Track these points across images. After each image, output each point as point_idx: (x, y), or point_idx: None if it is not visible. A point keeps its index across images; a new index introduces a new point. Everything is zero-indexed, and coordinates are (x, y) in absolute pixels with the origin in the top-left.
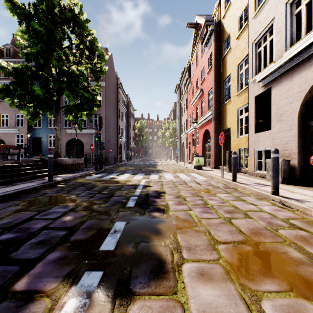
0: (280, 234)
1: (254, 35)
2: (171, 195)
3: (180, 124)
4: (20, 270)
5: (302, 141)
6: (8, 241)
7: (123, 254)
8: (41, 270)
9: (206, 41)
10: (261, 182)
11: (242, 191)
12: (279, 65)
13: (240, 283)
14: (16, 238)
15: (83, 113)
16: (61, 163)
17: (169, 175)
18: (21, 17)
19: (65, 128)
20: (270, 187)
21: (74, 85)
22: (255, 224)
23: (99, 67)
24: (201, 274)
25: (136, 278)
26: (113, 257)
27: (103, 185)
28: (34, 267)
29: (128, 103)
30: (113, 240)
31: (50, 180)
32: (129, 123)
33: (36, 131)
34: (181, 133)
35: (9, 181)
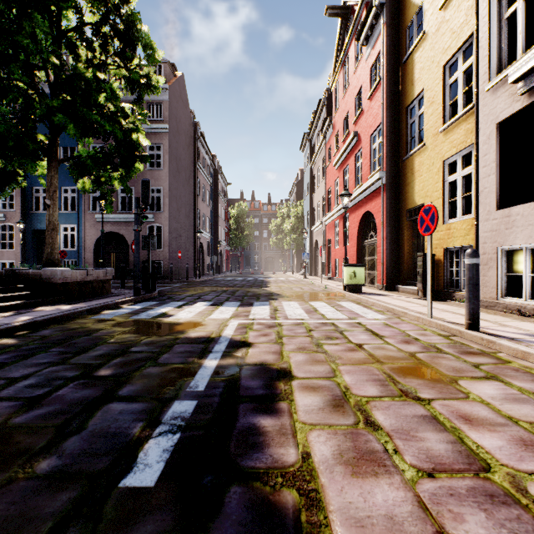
0: None
1: None
2: (315, 393)
3: (311, 207)
4: None
5: None
6: None
7: None
8: None
9: (367, 33)
10: None
11: (528, 367)
12: None
13: None
14: None
15: (114, 176)
16: (52, 279)
17: (295, 306)
18: None
19: (93, 213)
20: None
21: (81, 104)
22: None
23: (143, 75)
24: None
25: None
26: None
27: (123, 339)
28: None
29: (216, 170)
30: None
31: None
32: (218, 207)
33: (38, 218)
34: (312, 223)
35: None
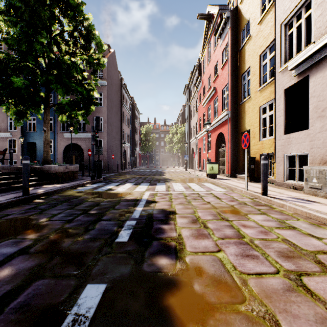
0: None
1: (283, 14)
2: (185, 218)
3: (189, 128)
4: None
5: None
6: None
7: None
8: None
9: (220, 32)
10: (300, 196)
11: (282, 210)
12: (322, 44)
13: None
14: None
15: (78, 113)
16: (49, 170)
17: (179, 185)
18: None
19: (62, 132)
20: (317, 204)
21: (64, 77)
22: None
23: (96, 59)
24: None
25: None
26: None
27: (95, 199)
28: None
29: (133, 106)
30: None
31: (25, 194)
32: (134, 128)
33: (30, 135)
34: (190, 138)
35: None
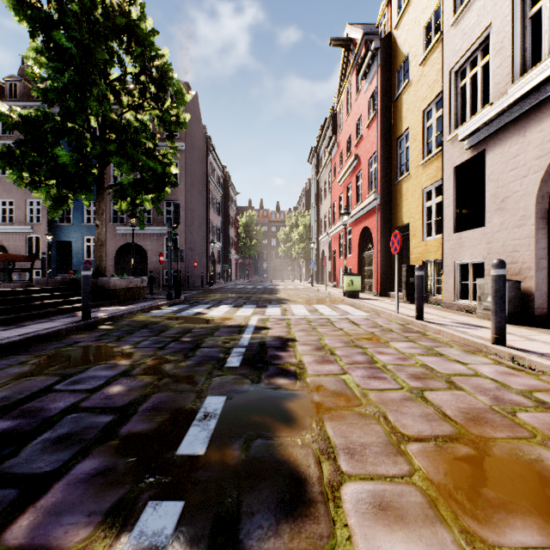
0: (523, 421)
1: (453, 57)
2: (308, 346)
3: (318, 218)
4: (18, 498)
5: (544, 247)
6: (0, 436)
7: (224, 463)
8: (61, 499)
9: (365, 70)
10: (468, 321)
11: (436, 337)
12: (500, 109)
13: (462, 529)
14: (17, 430)
15: (146, 198)
16: (106, 286)
17: (301, 308)
18: (35, 25)
19: (114, 225)
20: (486, 329)
21: (130, 146)
22: (470, 402)
23: (174, 115)
24: (381, 506)
25: (250, 516)
26: (203, 470)
27: (183, 326)
28: (47, 491)
29: (226, 181)
30: (202, 435)
31: (86, 318)
32: (228, 217)
33: (63, 230)
34: (319, 233)
35: (11, 318)
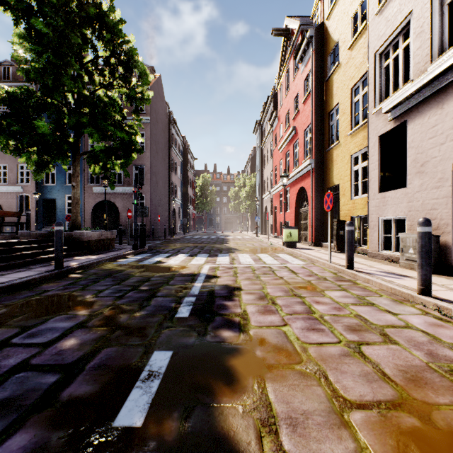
0: None
1: (377, 41)
2: (252, 295)
3: (262, 179)
4: None
5: None
6: None
7: (160, 439)
8: None
9: (301, 55)
10: (392, 270)
11: (366, 286)
12: (420, 85)
13: None
14: None
15: (116, 163)
16: (80, 238)
17: (247, 257)
18: (18, 14)
19: (91, 186)
20: (409, 279)
21: (100, 119)
22: (407, 358)
23: (139, 93)
24: None
25: None
26: (137, 449)
27: (143, 274)
28: None
29: (185, 149)
30: (143, 399)
31: (58, 267)
32: (187, 179)
33: (48, 189)
34: (262, 192)
35: None
